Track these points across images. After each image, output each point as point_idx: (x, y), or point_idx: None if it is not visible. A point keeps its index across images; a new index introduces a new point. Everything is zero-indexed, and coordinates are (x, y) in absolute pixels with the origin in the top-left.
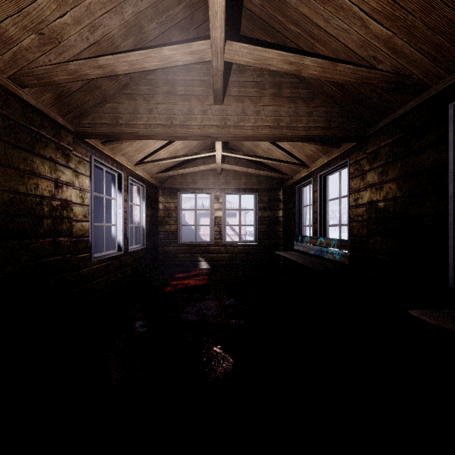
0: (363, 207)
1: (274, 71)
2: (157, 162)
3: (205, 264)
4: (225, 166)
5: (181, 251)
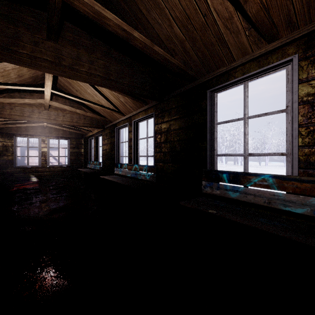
0: (105, 151)
1: (71, 101)
2: (4, 122)
3: (35, 178)
4: (49, 125)
5: (17, 172)
